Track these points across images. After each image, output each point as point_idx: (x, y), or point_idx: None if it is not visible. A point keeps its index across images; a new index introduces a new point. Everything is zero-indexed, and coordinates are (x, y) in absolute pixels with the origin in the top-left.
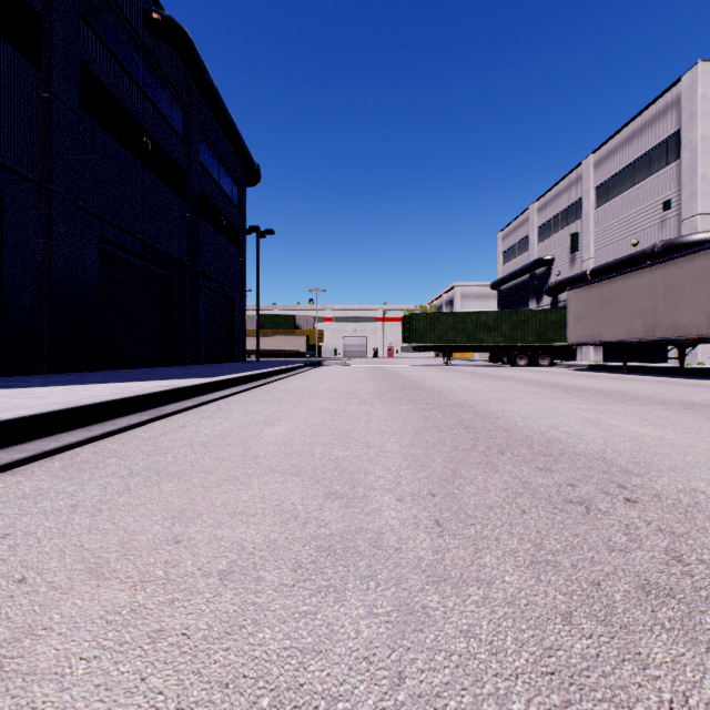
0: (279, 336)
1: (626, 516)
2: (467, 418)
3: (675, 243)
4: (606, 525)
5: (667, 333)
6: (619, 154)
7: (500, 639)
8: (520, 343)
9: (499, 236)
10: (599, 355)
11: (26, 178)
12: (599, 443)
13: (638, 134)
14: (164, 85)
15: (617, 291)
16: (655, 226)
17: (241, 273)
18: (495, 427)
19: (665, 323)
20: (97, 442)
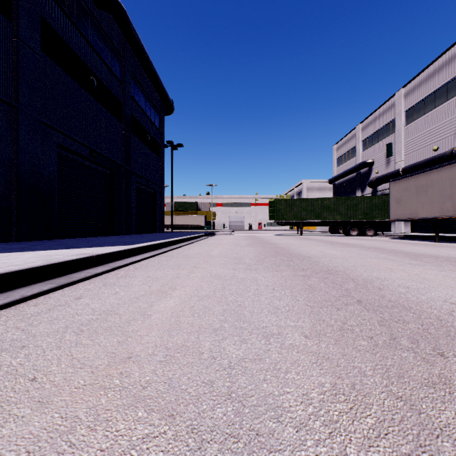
0: (187, 216)
1: None
2: (351, 288)
3: None
4: None
5: None
6: (423, 87)
7: None
8: (353, 219)
9: (334, 148)
10: (408, 228)
11: None
12: None
13: (438, 72)
14: (106, 42)
15: (430, 181)
16: (451, 136)
17: (160, 173)
18: (389, 302)
19: None
20: None
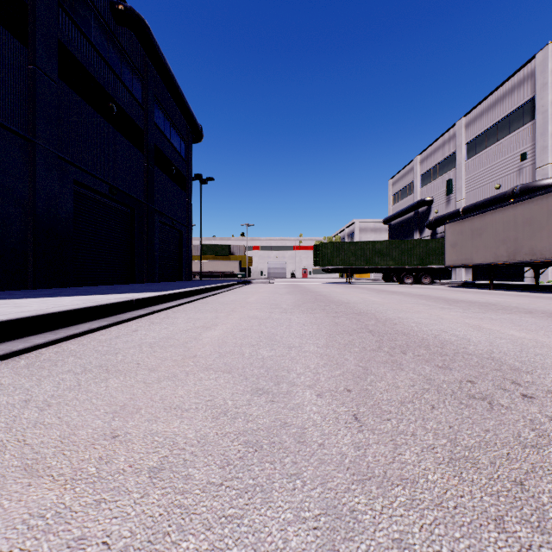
0: (217, 261)
1: (527, 411)
2: (371, 324)
3: (530, 186)
4: (511, 420)
5: (526, 257)
6: (485, 117)
7: (436, 551)
8: (407, 266)
9: (390, 183)
10: (469, 275)
11: (14, 132)
12: (485, 344)
13: (500, 101)
14: (127, 62)
15: (485, 224)
16: (513, 173)
17: (187, 211)
18: (395, 331)
19: (524, 249)
20: (61, 343)
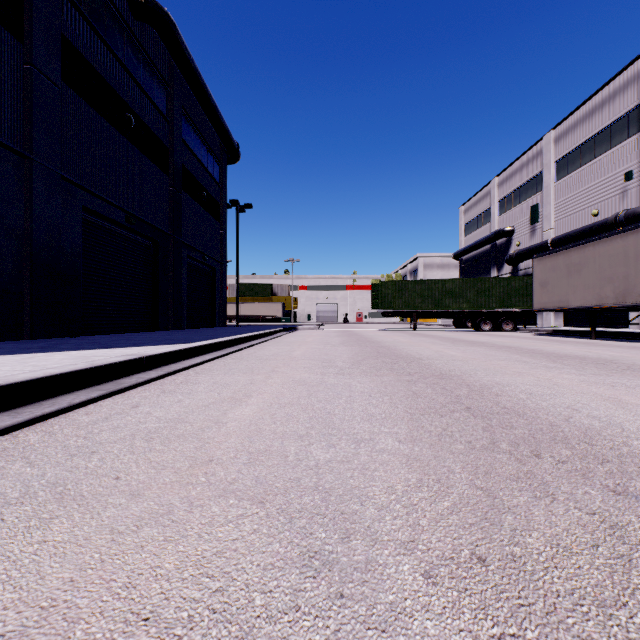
0: (257, 303)
1: None
2: (463, 395)
3: (638, 212)
4: None
5: (639, 299)
6: (579, 129)
7: None
8: (485, 309)
9: (461, 210)
10: (559, 320)
11: (6, 146)
12: None
13: (599, 109)
14: (148, 66)
15: (585, 258)
16: (616, 197)
17: (221, 244)
18: (503, 409)
19: (637, 289)
20: (20, 430)
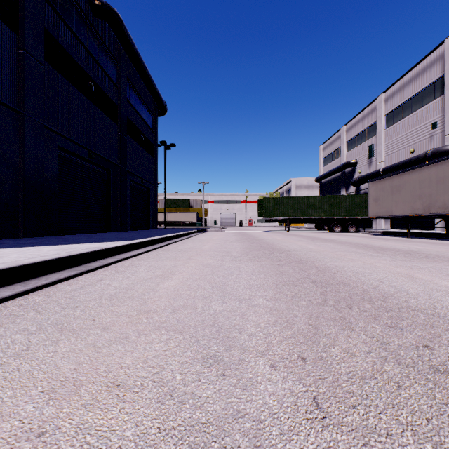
0: (179, 212)
1: None
2: (312, 273)
3: (440, 150)
4: None
5: (439, 210)
6: (401, 93)
7: None
8: (336, 217)
9: (321, 148)
10: (388, 225)
11: (7, 106)
12: (425, 297)
13: (414, 79)
14: (103, 49)
15: (403, 182)
16: (426, 140)
17: (154, 172)
18: (335, 281)
19: (437, 203)
20: (28, 294)
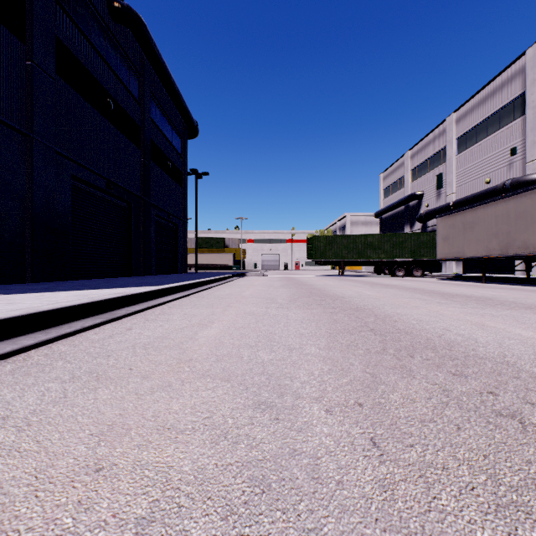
0: (212, 254)
1: None
2: (370, 321)
3: (521, 180)
4: None
5: (518, 250)
6: (475, 112)
7: None
8: (399, 258)
9: (381, 177)
10: (459, 268)
11: (12, 128)
12: (495, 346)
13: (490, 97)
14: (124, 59)
15: (477, 217)
16: (504, 168)
17: (183, 205)
18: (396, 330)
19: (516, 242)
20: (51, 343)
